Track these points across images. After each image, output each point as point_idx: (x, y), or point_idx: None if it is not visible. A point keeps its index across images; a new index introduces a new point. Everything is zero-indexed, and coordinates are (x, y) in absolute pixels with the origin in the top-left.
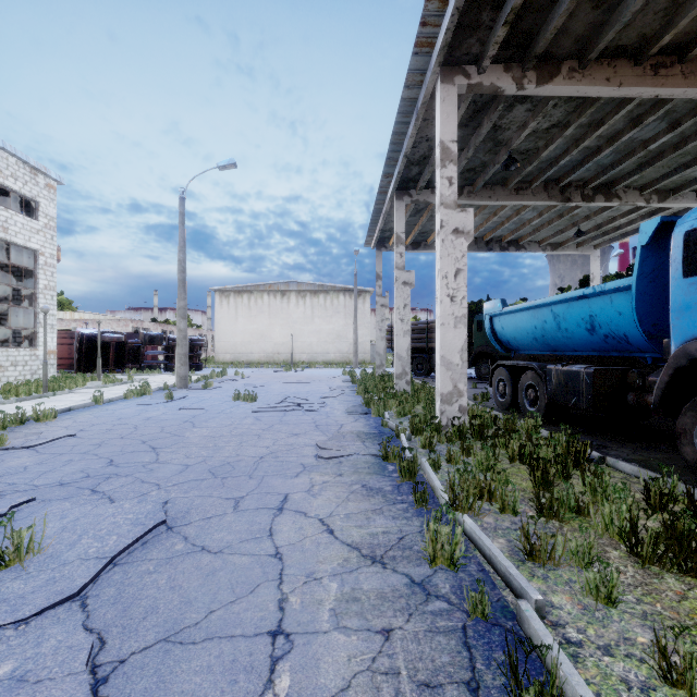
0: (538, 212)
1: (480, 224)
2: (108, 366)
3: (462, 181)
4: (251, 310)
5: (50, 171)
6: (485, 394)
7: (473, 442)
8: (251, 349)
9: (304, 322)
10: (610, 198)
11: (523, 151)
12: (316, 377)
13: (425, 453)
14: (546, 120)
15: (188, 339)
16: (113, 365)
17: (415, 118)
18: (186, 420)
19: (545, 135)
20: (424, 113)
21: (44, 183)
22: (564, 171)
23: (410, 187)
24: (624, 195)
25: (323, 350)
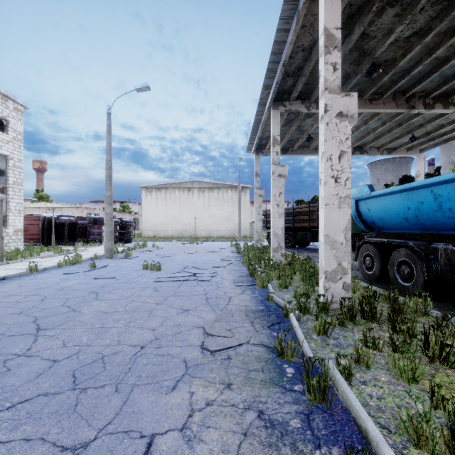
0: (382, 122)
1: None
2: (63, 240)
3: None
4: (166, 201)
5: (17, 98)
6: None
7: (365, 324)
8: (166, 227)
9: (203, 209)
10: (447, 106)
11: (382, 62)
12: (211, 248)
13: (321, 342)
14: (409, 27)
15: (122, 221)
16: (67, 239)
17: (295, 21)
18: (93, 291)
19: (404, 44)
20: (303, 19)
21: (13, 107)
22: (411, 83)
23: (284, 99)
24: None
25: (217, 228)
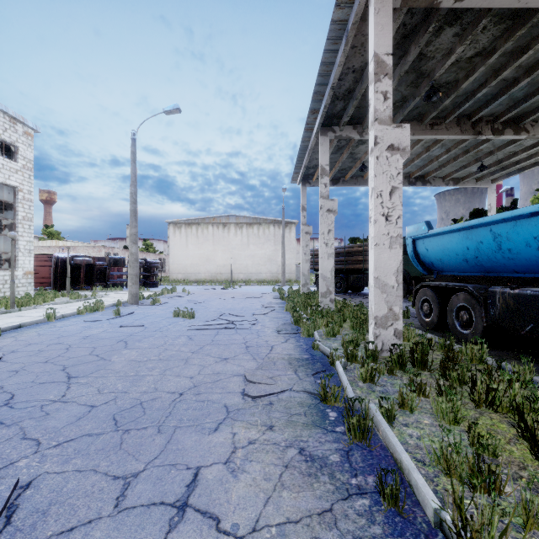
0: (446, 149)
1: None
2: (79, 284)
3: None
4: (198, 239)
5: (27, 121)
6: (405, 312)
7: (415, 372)
8: (198, 270)
9: (241, 248)
10: (518, 132)
11: (442, 84)
12: (250, 293)
13: (367, 389)
14: (471, 47)
15: (146, 261)
16: (84, 283)
17: (344, 42)
18: (121, 340)
19: (466, 65)
20: (352, 39)
21: (22, 131)
22: (477, 106)
23: (333, 124)
24: (532, 128)
25: (257, 270)
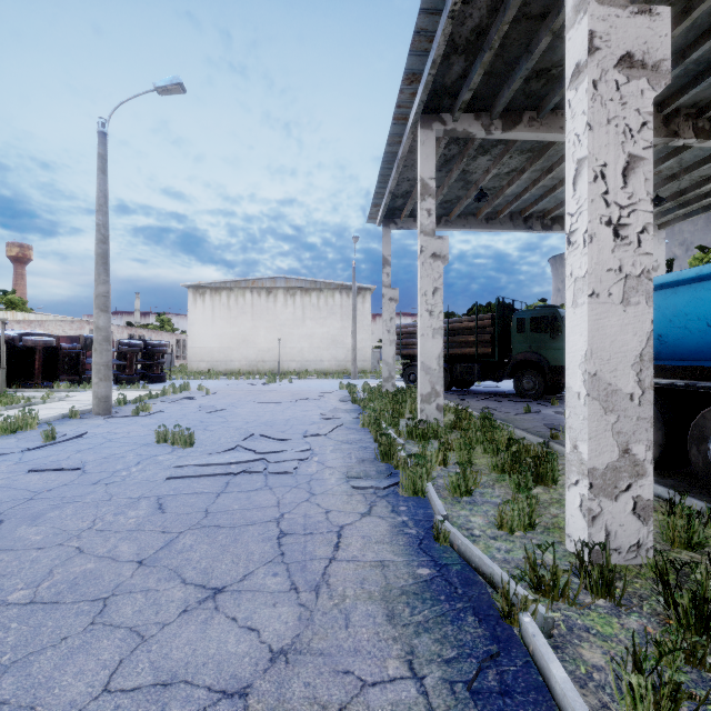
0: None
1: (524, 190)
2: (33, 378)
3: (522, 99)
4: (230, 311)
5: None
6: None
7: None
8: (230, 356)
9: (293, 325)
10: None
11: None
12: (304, 392)
13: None
14: None
15: (147, 343)
16: (41, 377)
17: None
18: None
19: None
20: None
21: None
22: (677, 86)
23: (442, 109)
24: None
25: (316, 357)
